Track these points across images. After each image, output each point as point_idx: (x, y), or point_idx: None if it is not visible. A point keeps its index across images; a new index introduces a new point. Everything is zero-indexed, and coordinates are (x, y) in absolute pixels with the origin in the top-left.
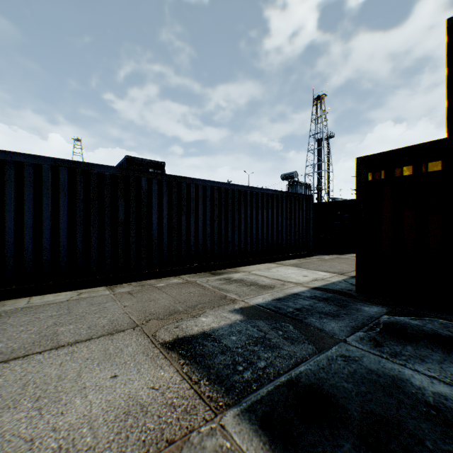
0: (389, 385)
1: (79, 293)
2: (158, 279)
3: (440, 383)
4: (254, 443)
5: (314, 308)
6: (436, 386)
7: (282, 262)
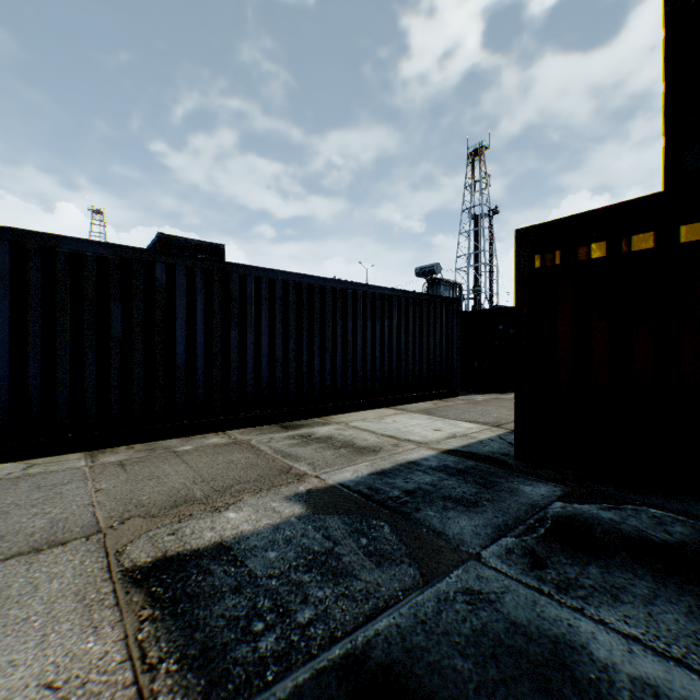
0: (547, 661)
1: (30, 465)
2: (186, 437)
3: (647, 654)
4: None
5: (438, 490)
6: (638, 662)
7: (407, 406)
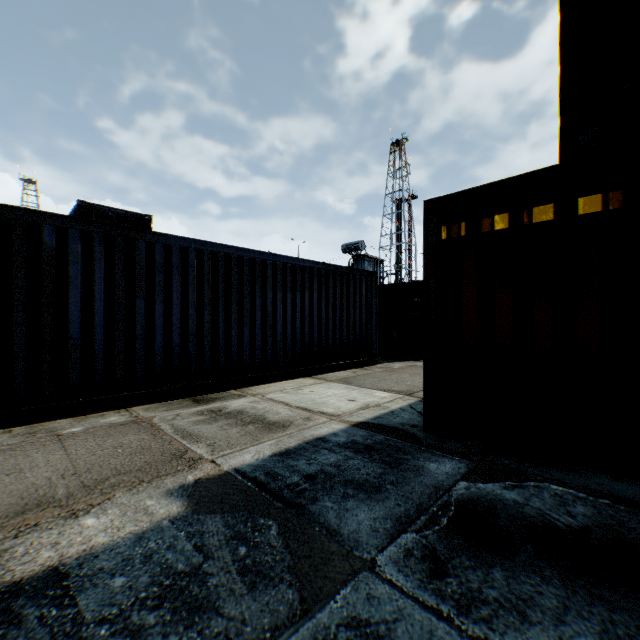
0: None
1: None
2: (81, 416)
3: None
4: None
5: (341, 473)
6: None
7: (327, 375)
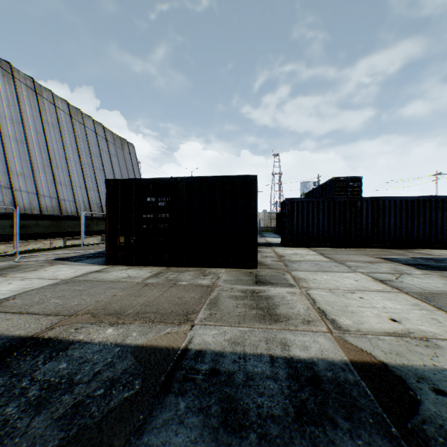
0: None
1: (332, 249)
2: (365, 248)
3: None
4: (399, 264)
5: None
6: None
7: None
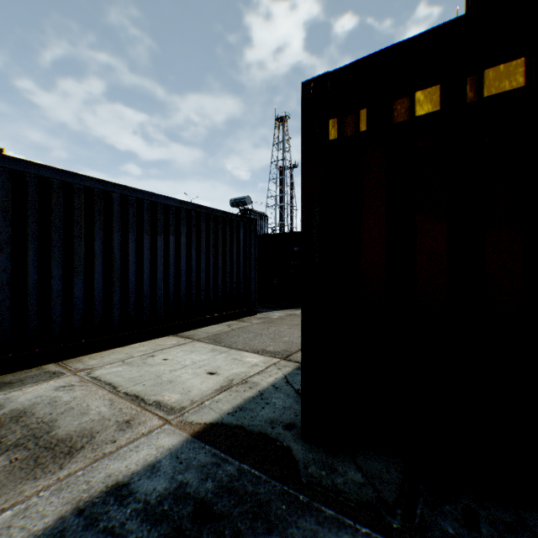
0: None
1: None
2: None
3: None
4: None
5: None
6: None
7: (197, 331)
